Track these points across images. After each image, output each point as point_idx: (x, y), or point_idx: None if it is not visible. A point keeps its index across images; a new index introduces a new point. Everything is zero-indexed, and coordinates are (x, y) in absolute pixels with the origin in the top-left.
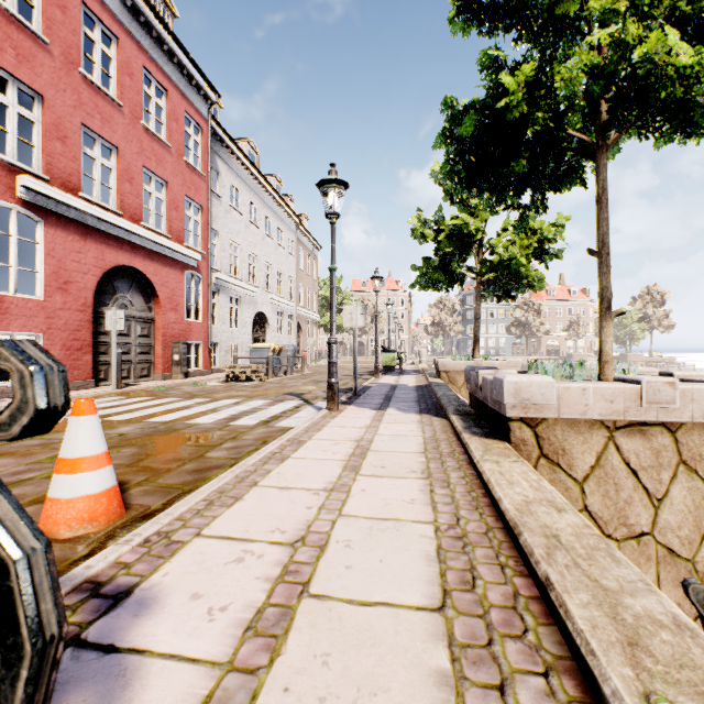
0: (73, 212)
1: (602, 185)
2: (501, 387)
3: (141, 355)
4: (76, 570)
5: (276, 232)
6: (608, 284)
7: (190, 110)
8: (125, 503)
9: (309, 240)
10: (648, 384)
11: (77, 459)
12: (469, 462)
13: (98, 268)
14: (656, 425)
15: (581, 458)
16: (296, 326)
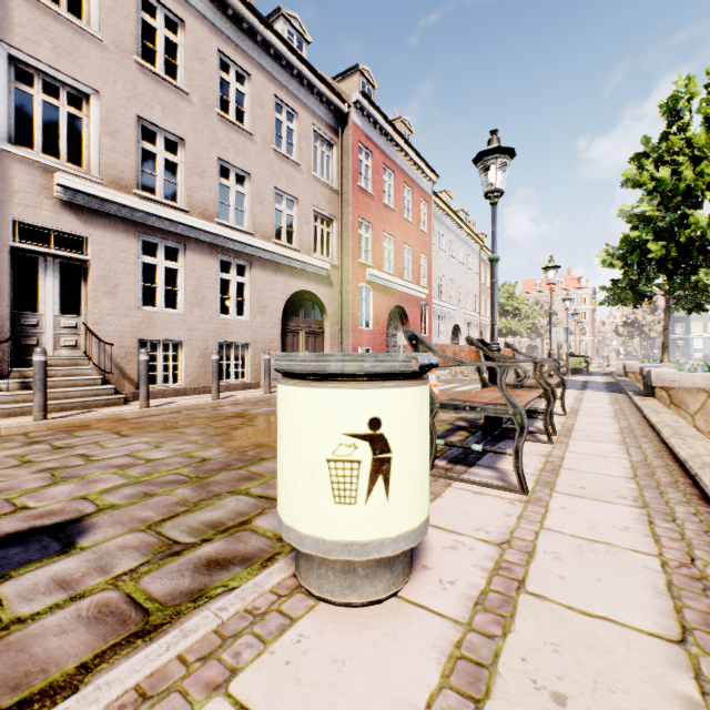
0: (381, 281)
1: None
2: (650, 374)
3: None
4: None
5: (466, 258)
6: None
7: (422, 194)
8: None
9: (488, 256)
10: None
11: None
12: (631, 403)
13: (388, 309)
14: None
15: (692, 405)
16: (480, 333)
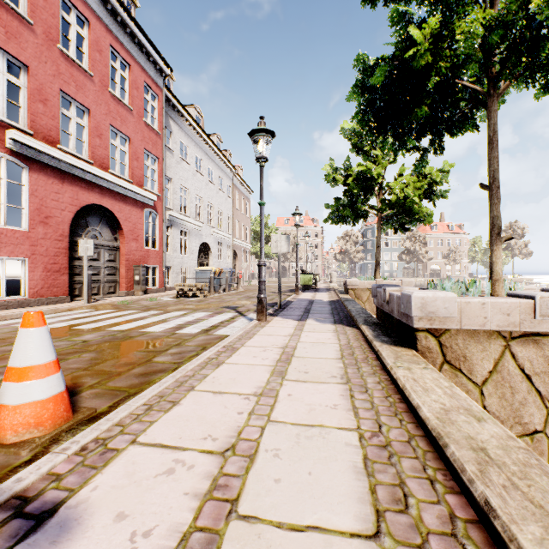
0: (52, 161)
1: (493, 128)
2: (408, 302)
3: (108, 276)
4: (5, 484)
5: (217, 179)
6: (498, 213)
7: (148, 81)
8: (75, 406)
9: (243, 186)
10: (541, 299)
11: (25, 368)
12: (382, 368)
13: (73, 206)
14: (548, 335)
15: (480, 364)
16: (233, 253)
